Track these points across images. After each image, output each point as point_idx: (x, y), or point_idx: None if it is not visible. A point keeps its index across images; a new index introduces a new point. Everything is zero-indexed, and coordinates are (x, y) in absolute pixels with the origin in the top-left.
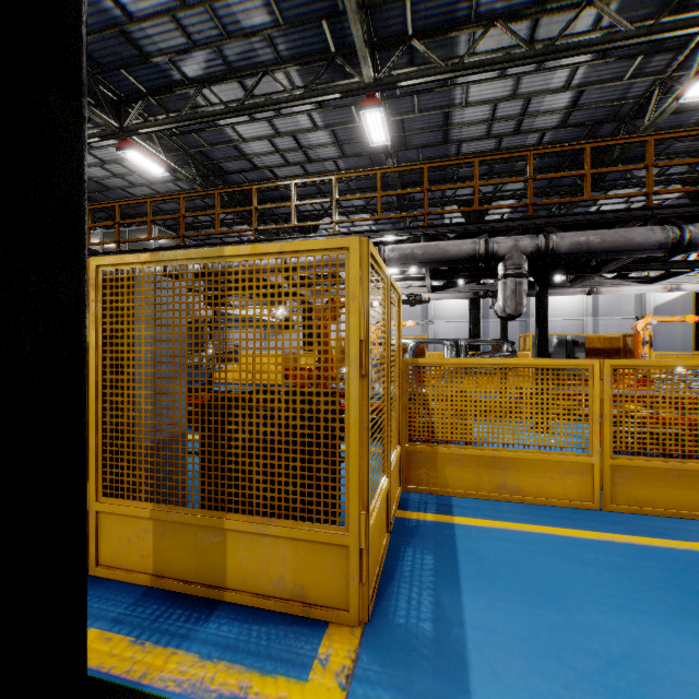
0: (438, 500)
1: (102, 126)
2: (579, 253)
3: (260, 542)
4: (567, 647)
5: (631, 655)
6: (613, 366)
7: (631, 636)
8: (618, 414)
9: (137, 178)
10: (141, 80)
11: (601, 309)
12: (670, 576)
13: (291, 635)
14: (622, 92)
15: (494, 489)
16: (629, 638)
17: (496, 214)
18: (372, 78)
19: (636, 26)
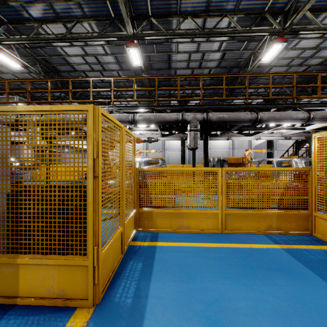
0: (152, 235)
1: None
2: (220, 122)
3: (39, 268)
4: (192, 300)
5: (218, 300)
6: (226, 170)
7: (220, 290)
8: (228, 191)
9: (5, 69)
10: (3, 14)
11: (235, 146)
12: (241, 260)
13: (52, 318)
14: (240, 55)
15: (178, 227)
16: (219, 291)
17: (193, 103)
18: (132, 33)
19: (244, 28)
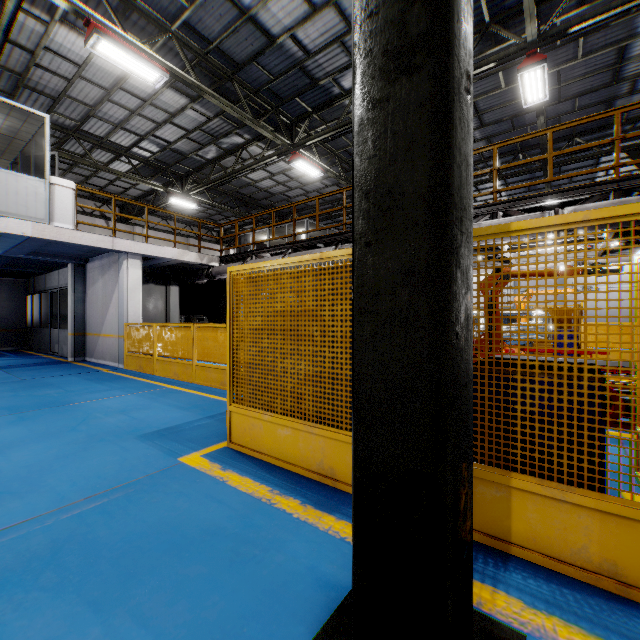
0: None
1: (276, 146)
2: None
3: (554, 506)
4: None
5: None
6: None
7: None
8: None
9: (293, 183)
10: (308, 102)
11: None
12: None
13: (616, 611)
14: None
15: None
16: None
17: None
18: (535, 34)
19: None
